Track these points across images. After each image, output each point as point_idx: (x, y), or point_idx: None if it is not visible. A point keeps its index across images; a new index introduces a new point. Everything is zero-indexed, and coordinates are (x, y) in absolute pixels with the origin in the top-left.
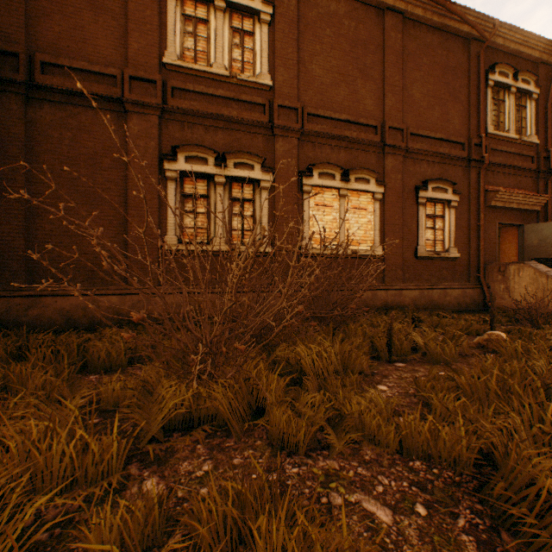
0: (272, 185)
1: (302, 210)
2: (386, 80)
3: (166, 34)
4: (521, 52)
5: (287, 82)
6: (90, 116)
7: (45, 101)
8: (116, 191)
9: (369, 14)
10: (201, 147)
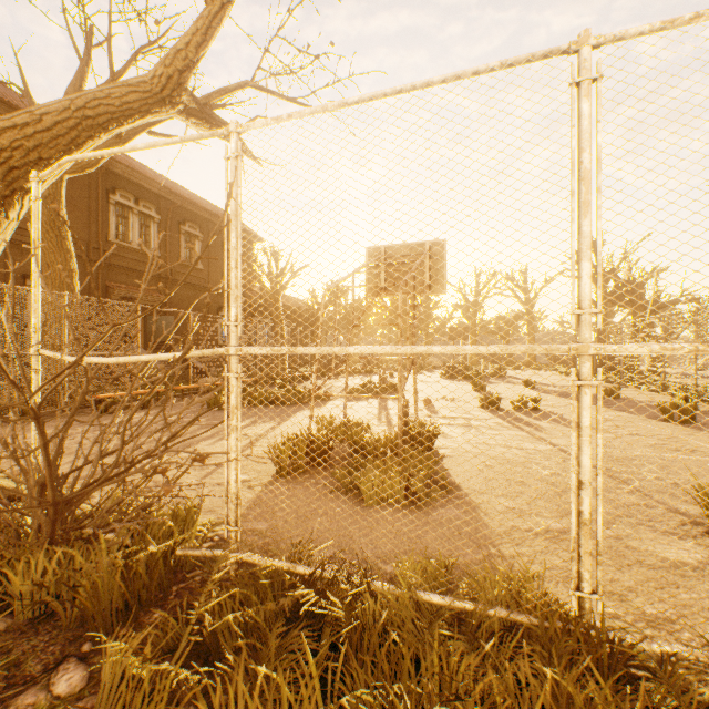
0: None
1: None
2: None
3: None
4: (143, 185)
5: None
6: None
7: None
8: None
9: None
10: None
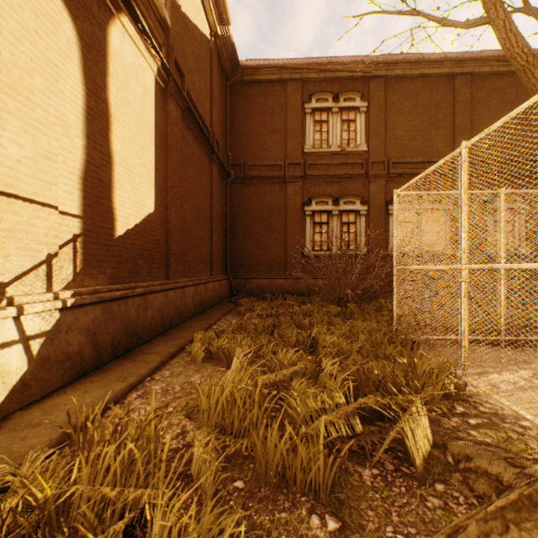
0: (367, 212)
1: (388, 226)
2: (456, 126)
3: (305, 136)
4: None
5: (377, 146)
6: (269, 188)
7: (250, 184)
8: (280, 224)
9: (441, 82)
10: (324, 196)
